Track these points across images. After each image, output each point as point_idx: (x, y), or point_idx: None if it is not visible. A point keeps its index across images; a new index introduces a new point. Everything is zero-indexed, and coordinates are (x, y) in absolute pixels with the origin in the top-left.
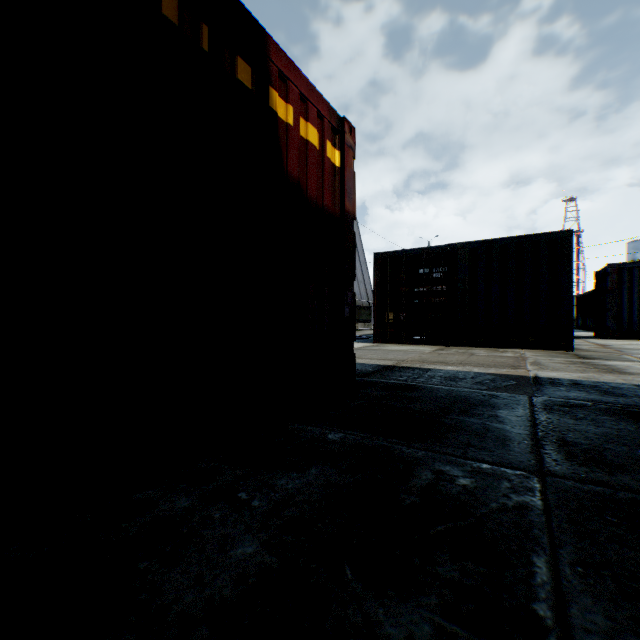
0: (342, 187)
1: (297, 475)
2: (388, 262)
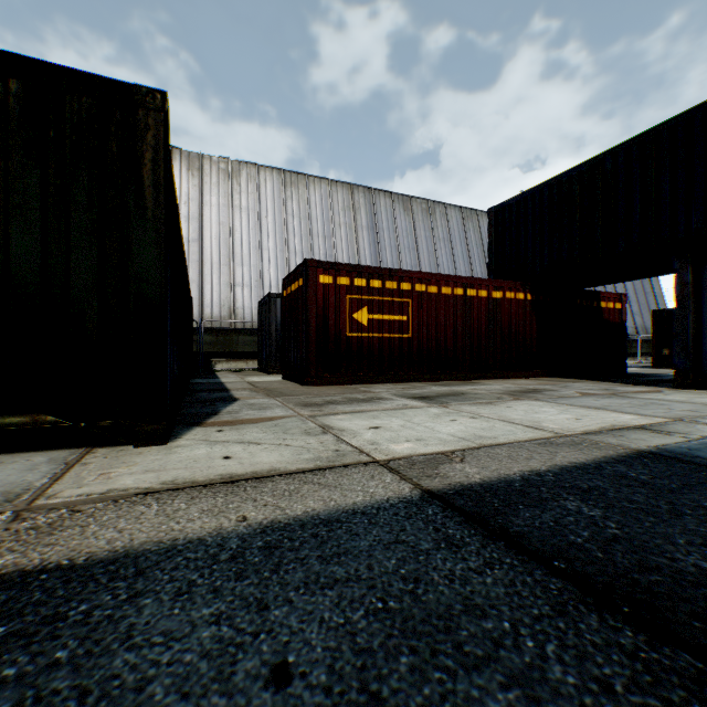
0: (620, 314)
1: (609, 377)
2: (662, 316)
